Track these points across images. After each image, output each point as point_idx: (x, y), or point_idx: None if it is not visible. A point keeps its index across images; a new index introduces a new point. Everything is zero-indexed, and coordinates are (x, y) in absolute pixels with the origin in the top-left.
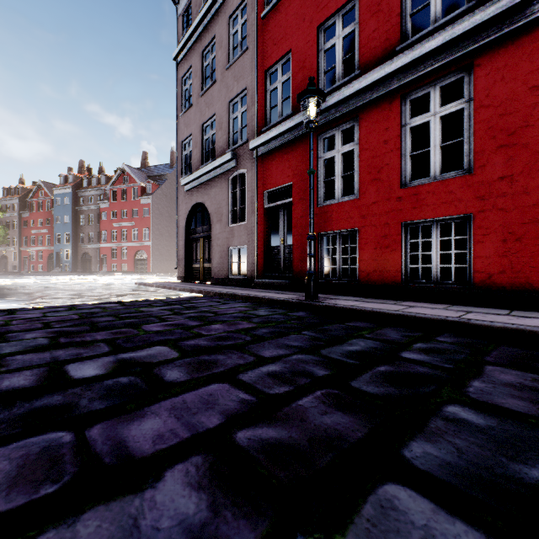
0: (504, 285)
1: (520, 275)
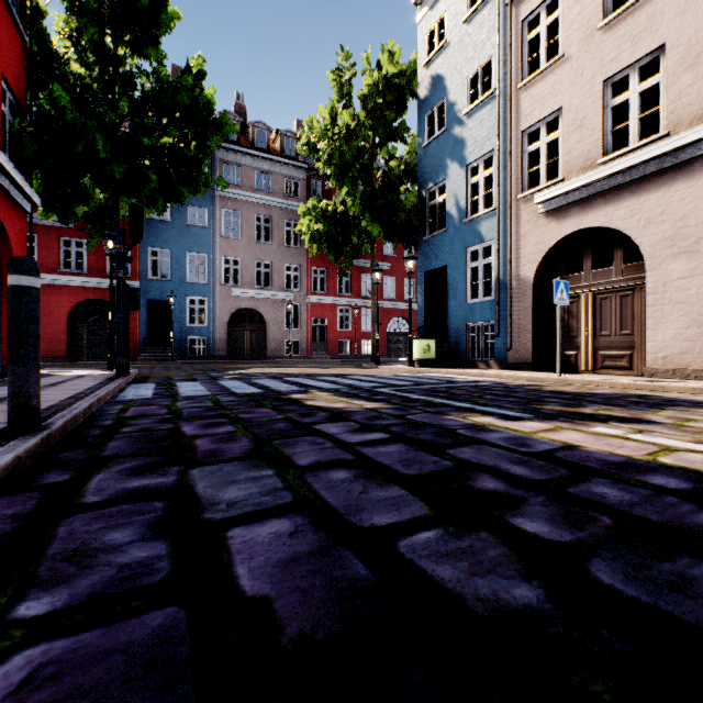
0: (48, 356)
1: (52, 353)
